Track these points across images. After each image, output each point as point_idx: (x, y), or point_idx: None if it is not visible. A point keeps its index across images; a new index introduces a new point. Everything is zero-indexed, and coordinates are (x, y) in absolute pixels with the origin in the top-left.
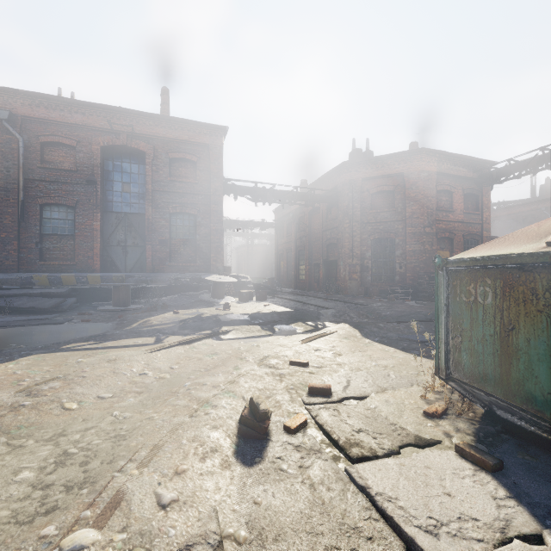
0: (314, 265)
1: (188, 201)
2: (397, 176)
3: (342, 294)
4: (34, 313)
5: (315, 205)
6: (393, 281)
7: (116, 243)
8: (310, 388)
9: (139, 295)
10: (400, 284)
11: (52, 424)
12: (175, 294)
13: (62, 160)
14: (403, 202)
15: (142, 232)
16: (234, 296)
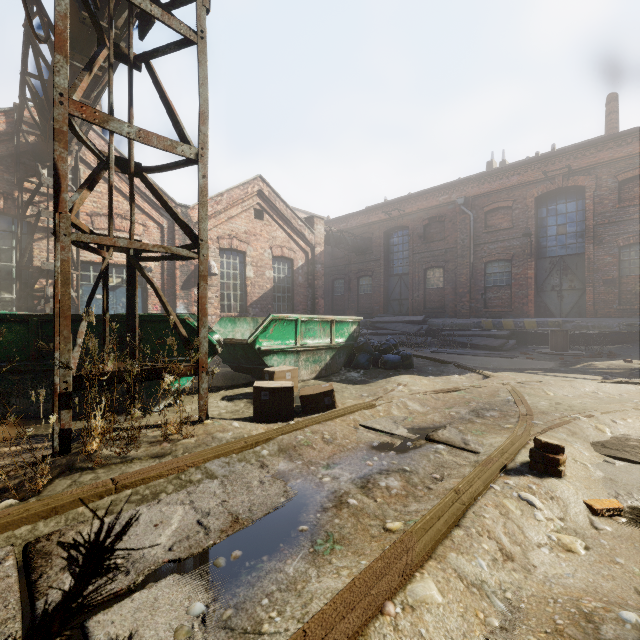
0: None
1: None
2: None
3: None
4: (485, 350)
5: None
6: None
7: (550, 288)
8: None
9: (577, 342)
10: None
11: (543, 397)
12: (626, 343)
13: (500, 221)
14: None
15: (580, 273)
16: None
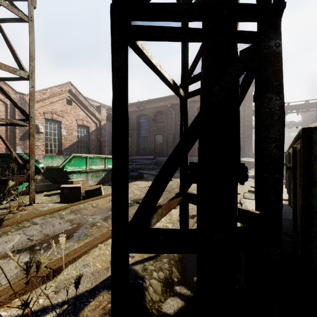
0: None
1: None
2: None
3: None
4: (178, 170)
5: None
6: None
7: None
8: (248, 190)
9: None
10: None
11: None
12: None
13: None
14: None
15: None
16: None
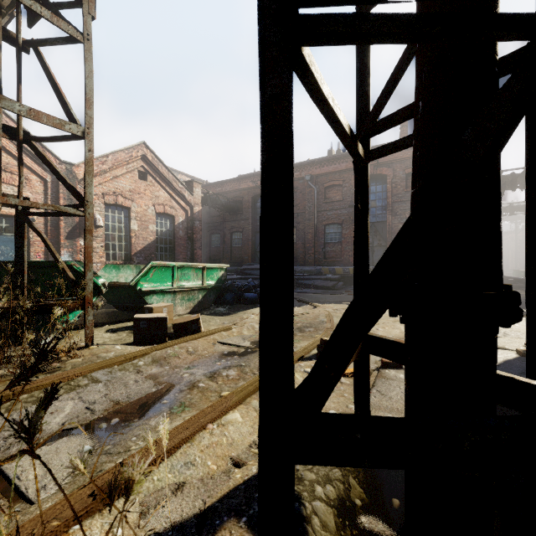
0: None
1: None
2: None
3: None
4: (323, 289)
5: None
6: None
7: None
8: None
9: None
10: None
11: None
12: None
13: (335, 195)
14: None
15: (384, 235)
16: None
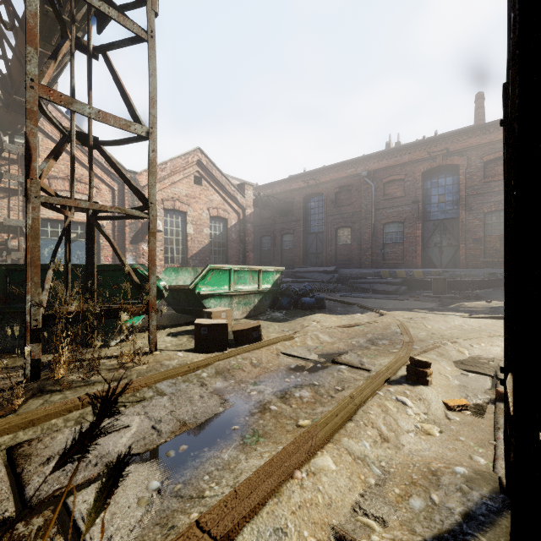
0: None
1: None
2: None
3: None
4: (383, 294)
5: None
6: None
7: (433, 244)
8: None
9: (453, 287)
10: None
11: (423, 329)
12: (489, 288)
13: (395, 191)
14: None
15: (455, 233)
16: None
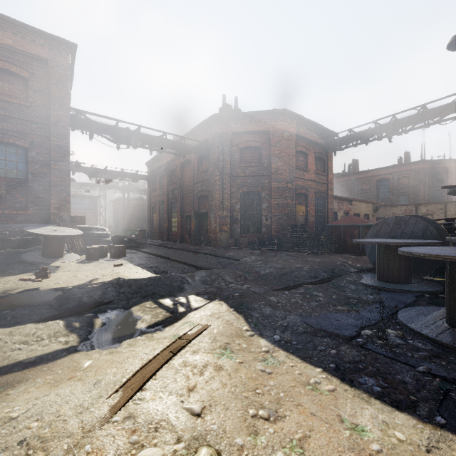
0: (186, 217)
1: (15, 128)
2: (263, 133)
3: (213, 246)
4: None
5: (187, 157)
6: (260, 232)
7: None
8: None
9: None
10: (266, 235)
11: None
12: None
13: None
14: (269, 158)
15: None
16: (83, 253)
